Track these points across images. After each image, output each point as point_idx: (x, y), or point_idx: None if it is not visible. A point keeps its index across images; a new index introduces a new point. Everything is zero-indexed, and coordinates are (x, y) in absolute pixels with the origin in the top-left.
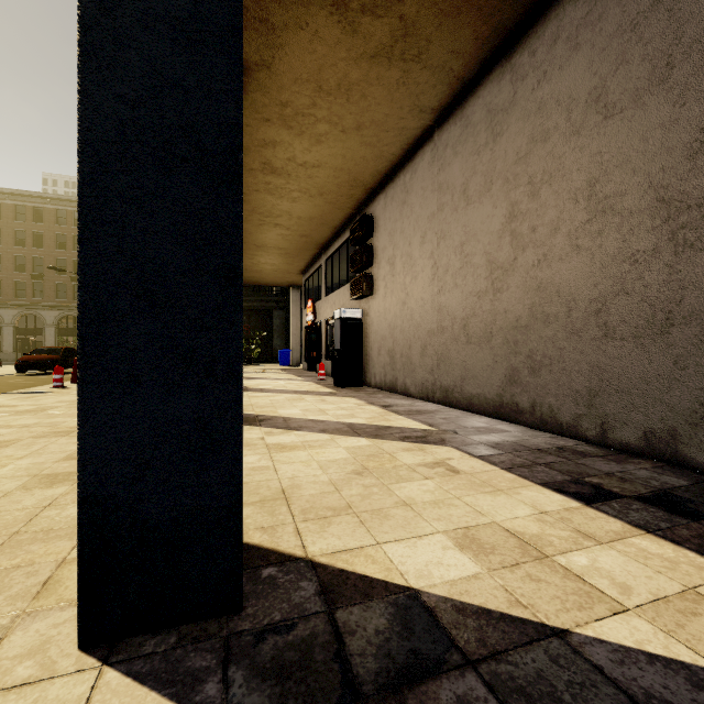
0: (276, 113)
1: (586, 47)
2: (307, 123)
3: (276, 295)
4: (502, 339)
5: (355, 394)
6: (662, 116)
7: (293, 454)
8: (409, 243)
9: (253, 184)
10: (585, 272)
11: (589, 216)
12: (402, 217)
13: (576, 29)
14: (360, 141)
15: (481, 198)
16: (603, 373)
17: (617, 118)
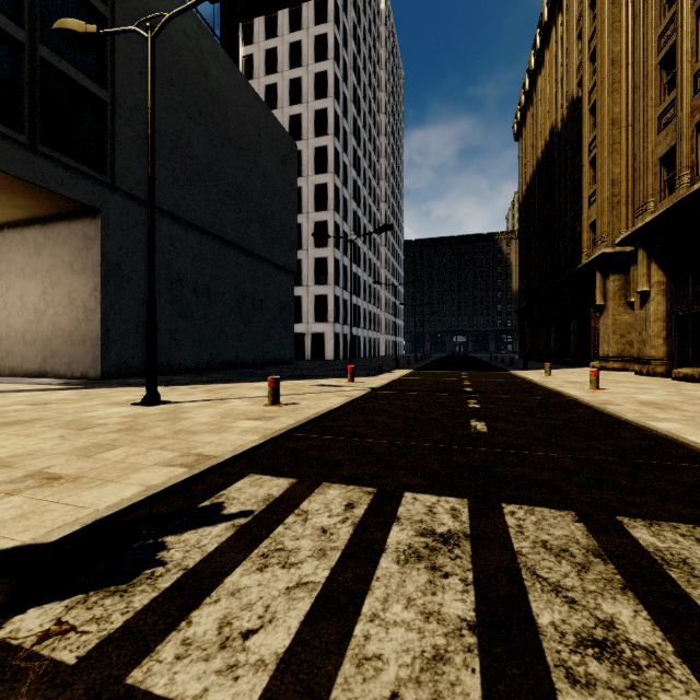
0: None
1: (69, 246)
2: None
3: None
4: (41, 343)
5: None
6: (85, 282)
7: None
8: None
9: None
10: (68, 322)
11: (69, 303)
12: None
13: (66, 237)
14: None
15: (32, 278)
16: (73, 356)
17: (76, 276)
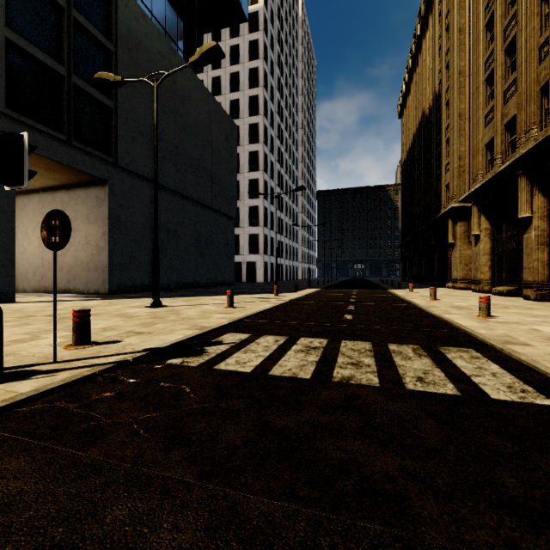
0: None
1: (86, 204)
2: None
3: None
4: (66, 270)
5: None
6: (97, 229)
7: None
8: (27, 228)
9: None
10: (85, 255)
11: (86, 243)
12: (22, 215)
13: (84, 198)
14: None
15: None
16: (88, 278)
17: (91, 224)
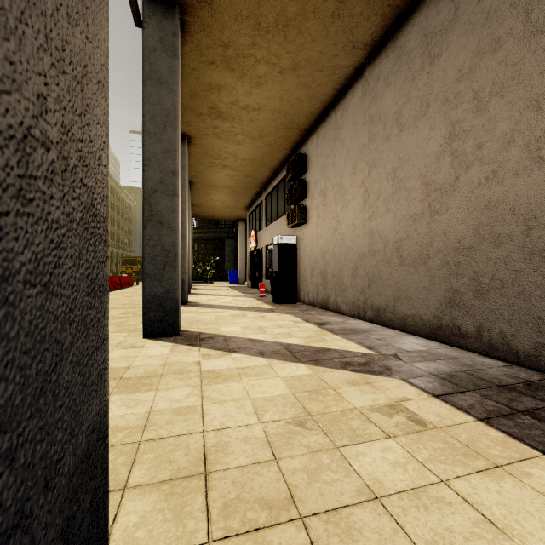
0: (219, 55)
1: None
2: (248, 65)
3: (227, 227)
4: (440, 261)
5: (291, 310)
6: None
7: (226, 388)
8: (340, 175)
9: (203, 128)
10: None
11: None
12: (333, 152)
13: None
14: (296, 82)
15: (416, 123)
16: None
17: None
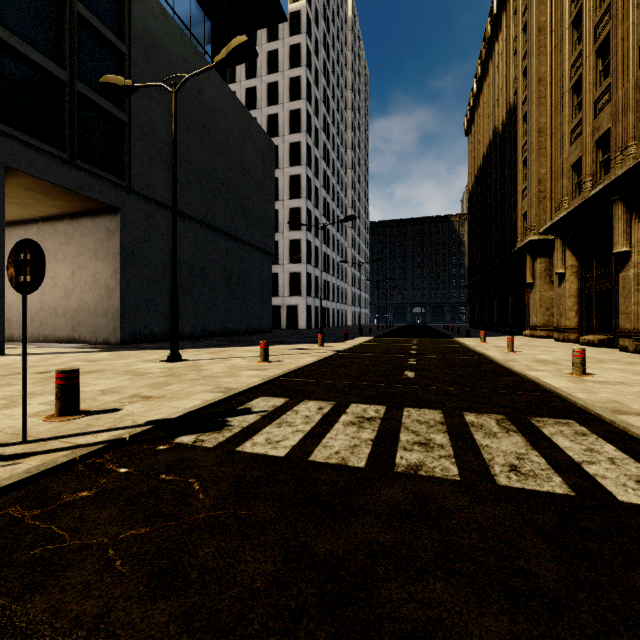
0: None
1: (93, 237)
2: None
3: None
4: (70, 315)
5: None
6: (107, 266)
7: None
8: None
9: None
10: (93, 298)
11: (94, 283)
12: None
13: (91, 230)
14: None
15: (62, 262)
16: (97, 325)
17: (99, 261)
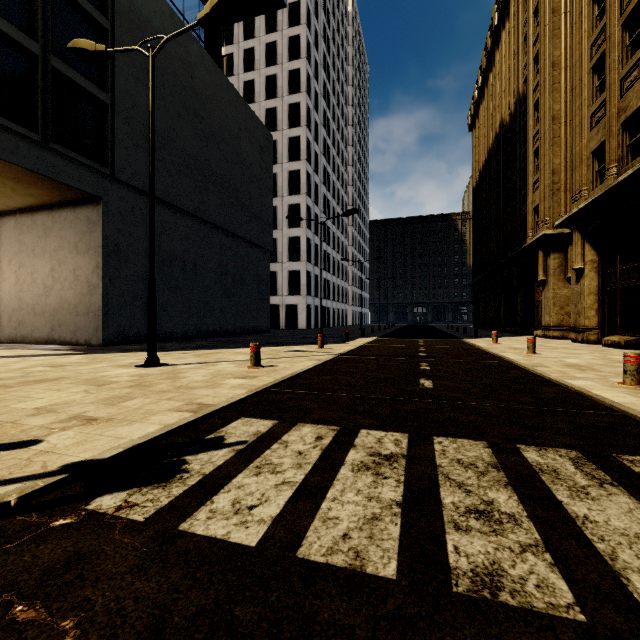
0: None
1: (74, 229)
2: None
3: None
4: (49, 314)
5: None
6: (88, 261)
7: None
8: (1, 261)
9: None
10: (73, 295)
11: (74, 279)
12: None
13: (71, 221)
14: None
15: (41, 257)
16: (77, 325)
17: (80, 255)
